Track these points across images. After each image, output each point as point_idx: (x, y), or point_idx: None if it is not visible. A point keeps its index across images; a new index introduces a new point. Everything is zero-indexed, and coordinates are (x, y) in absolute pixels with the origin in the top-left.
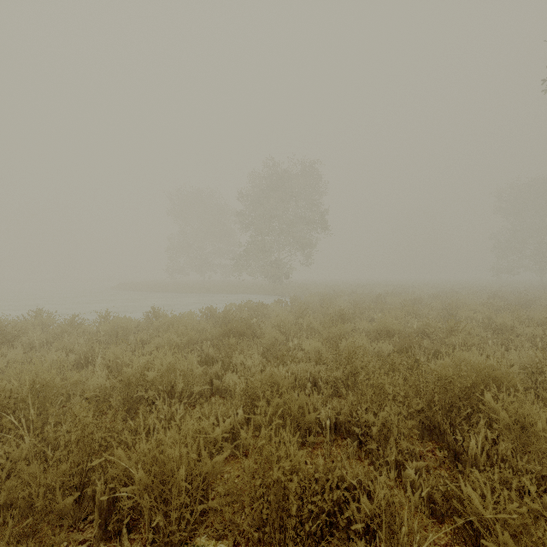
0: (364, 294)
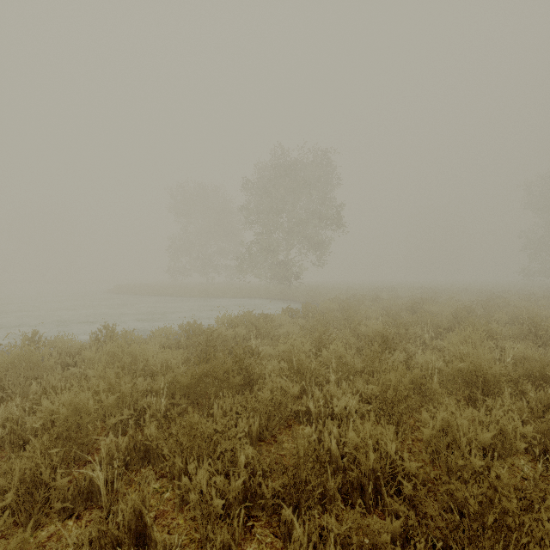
0: (391, 300)
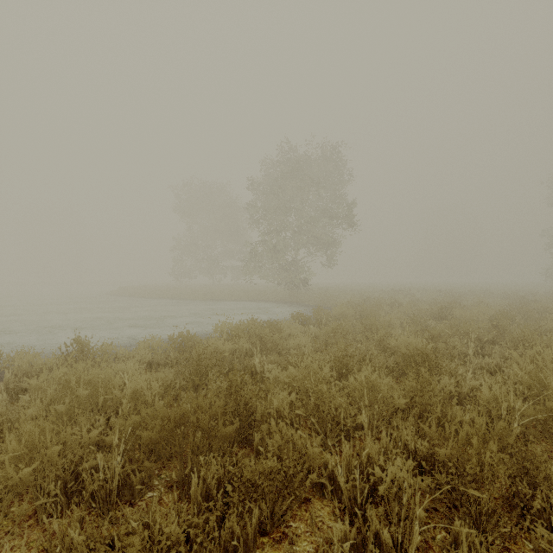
0: (411, 304)
